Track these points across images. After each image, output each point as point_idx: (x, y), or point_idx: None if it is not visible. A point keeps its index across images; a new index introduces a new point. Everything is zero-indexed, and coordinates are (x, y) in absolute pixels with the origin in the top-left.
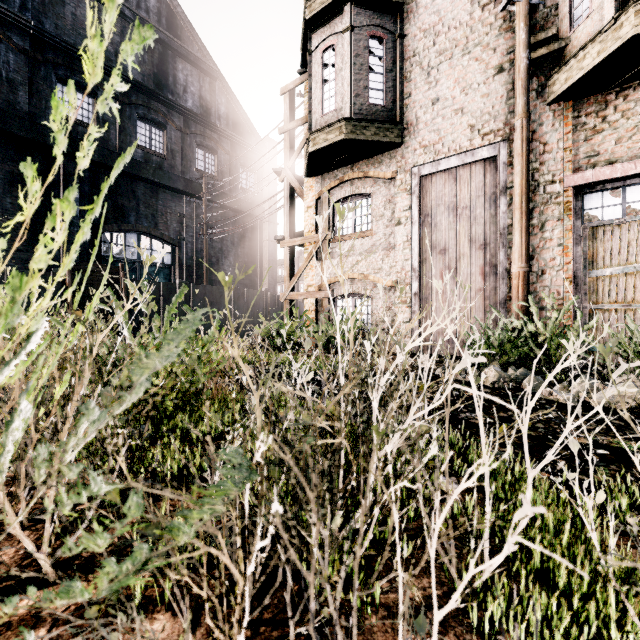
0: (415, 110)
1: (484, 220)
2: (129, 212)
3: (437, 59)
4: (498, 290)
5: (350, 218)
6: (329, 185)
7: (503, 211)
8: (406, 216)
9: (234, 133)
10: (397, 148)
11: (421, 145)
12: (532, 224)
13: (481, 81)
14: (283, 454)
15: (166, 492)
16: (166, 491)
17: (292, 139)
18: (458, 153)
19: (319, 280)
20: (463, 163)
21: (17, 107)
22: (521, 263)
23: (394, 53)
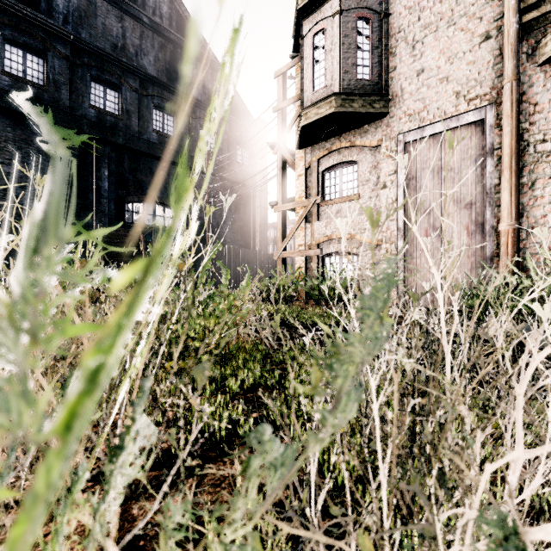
0: (400, 82)
1: (469, 181)
2: (146, 185)
3: (422, 33)
4: (484, 247)
5: (337, 184)
6: (318, 155)
7: (490, 171)
8: (391, 180)
9: (231, 116)
10: (382, 118)
11: (406, 114)
12: (521, 183)
13: (467, 49)
14: (472, 476)
15: (314, 532)
16: (313, 530)
17: (284, 116)
18: (443, 119)
19: (309, 240)
20: (448, 128)
21: (61, 103)
22: (510, 220)
23: (380, 31)
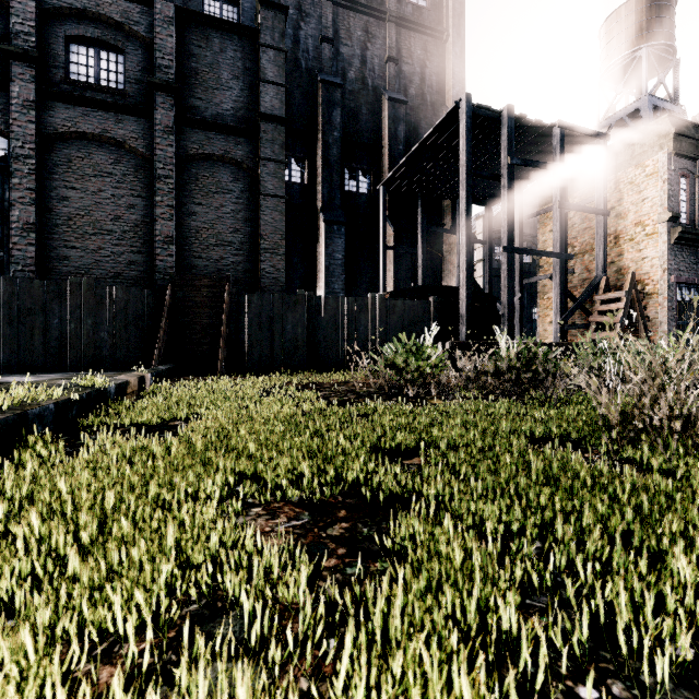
0: None
1: None
2: None
3: None
4: None
5: None
6: None
7: None
8: None
9: None
10: None
11: None
12: None
13: None
14: None
15: None
16: None
17: None
18: None
19: None
20: None
21: None
22: None
23: None
